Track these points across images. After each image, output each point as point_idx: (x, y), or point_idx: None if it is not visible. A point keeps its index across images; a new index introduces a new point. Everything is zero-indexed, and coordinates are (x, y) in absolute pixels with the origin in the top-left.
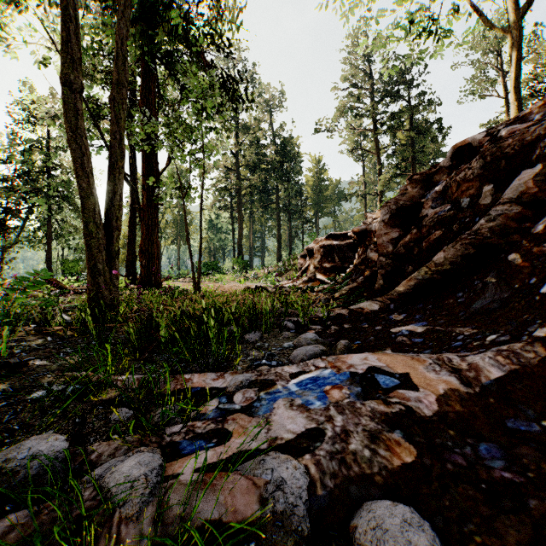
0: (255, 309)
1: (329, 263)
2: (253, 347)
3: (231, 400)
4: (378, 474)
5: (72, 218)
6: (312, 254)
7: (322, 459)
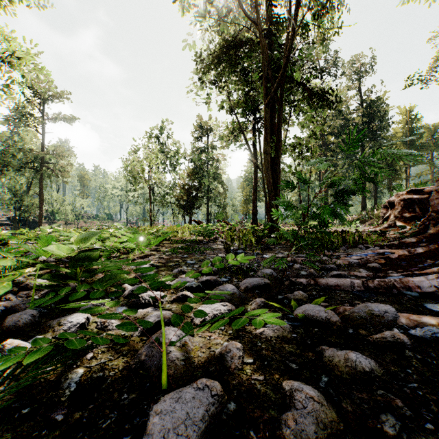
0: (344, 237)
1: (409, 213)
2: (344, 251)
3: (339, 256)
4: (374, 263)
5: (217, 188)
6: (393, 206)
7: (362, 260)
